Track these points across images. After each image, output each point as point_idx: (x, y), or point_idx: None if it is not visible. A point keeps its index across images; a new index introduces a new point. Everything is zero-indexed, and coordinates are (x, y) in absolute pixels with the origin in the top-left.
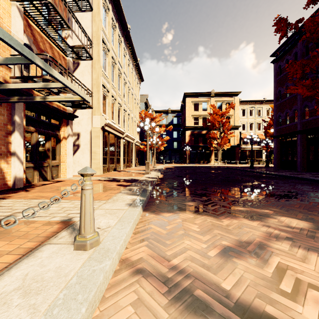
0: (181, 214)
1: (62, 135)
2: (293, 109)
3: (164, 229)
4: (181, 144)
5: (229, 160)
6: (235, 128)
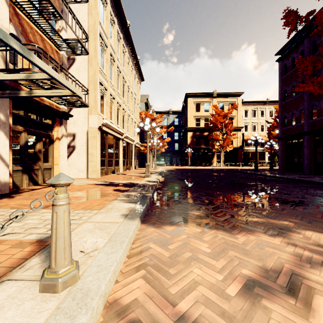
0: (186, 227)
1: (55, 135)
2: (300, 109)
3: (167, 250)
4: (182, 146)
5: (231, 162)
6: (237, 130)
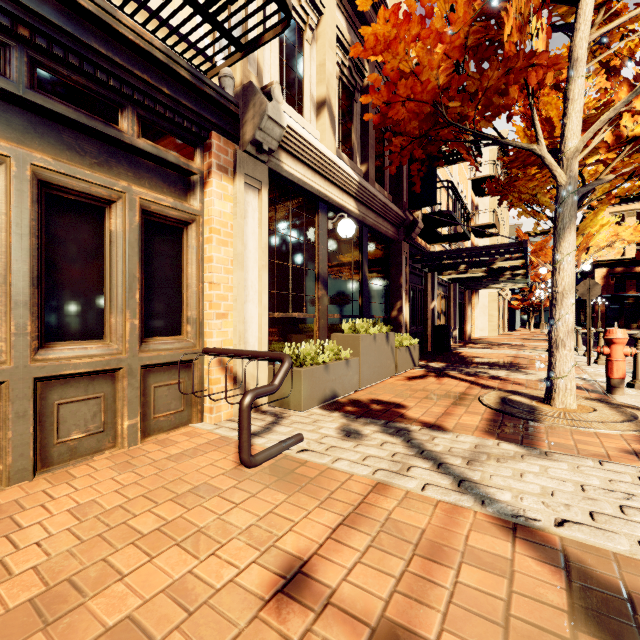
0: None
1: (473, 302)
2: None
3: None
4: None
5: None
6: None
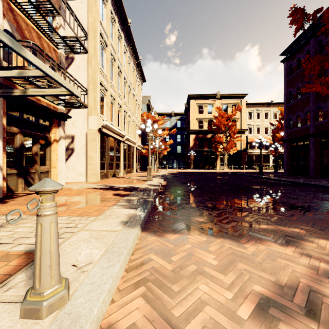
0: (190, 235)
1: (52, 137)
2: (305, 111)
3: (169, 262)
4: (185, 148)
5: (235, 165)
6: (241, 132)
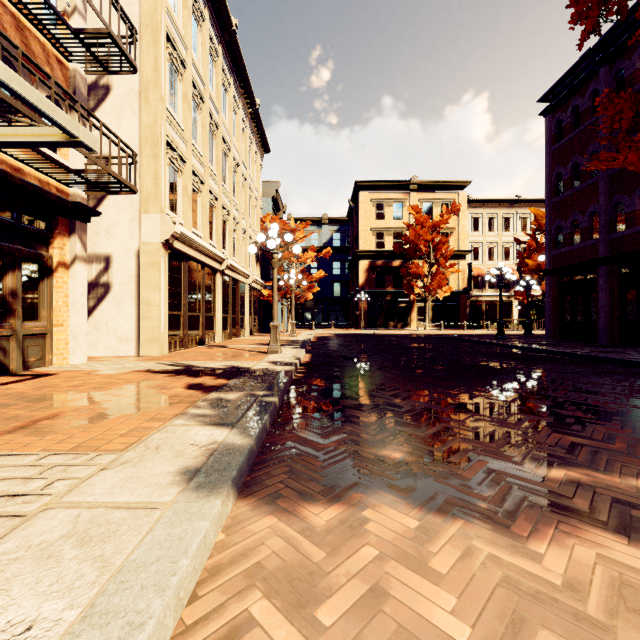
0: (370, 508)
1: (55, 257)
2: (590, 212)
3: (310, 633)
4: (348, 288)
5: (446, 322)
6: (458, 256)
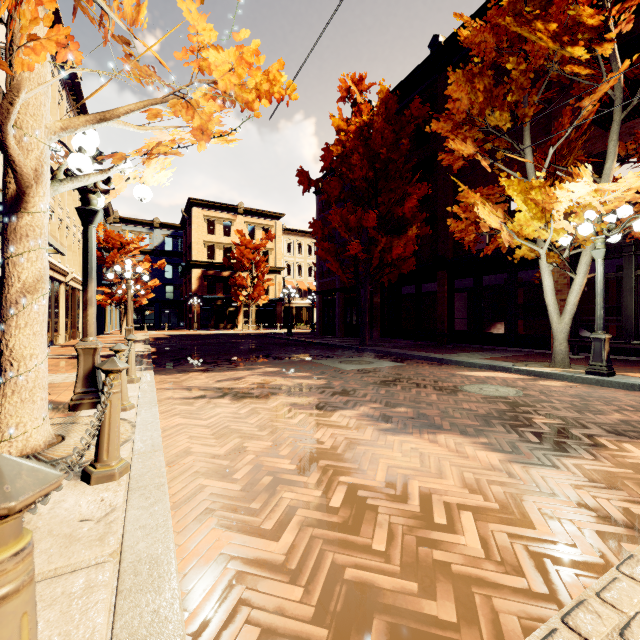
0: (191, 373)
1: None
2: None
3: (179, 379)
4: (182, 291)
5: (267, 323)
6: (276, 271)
